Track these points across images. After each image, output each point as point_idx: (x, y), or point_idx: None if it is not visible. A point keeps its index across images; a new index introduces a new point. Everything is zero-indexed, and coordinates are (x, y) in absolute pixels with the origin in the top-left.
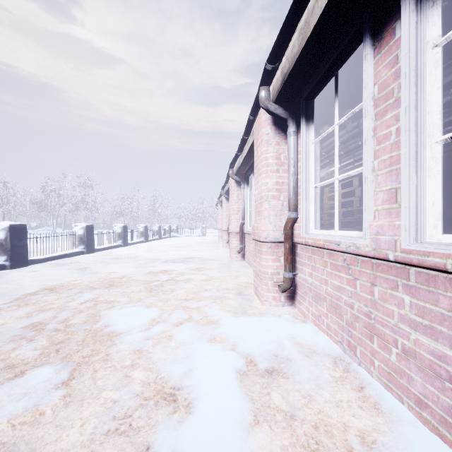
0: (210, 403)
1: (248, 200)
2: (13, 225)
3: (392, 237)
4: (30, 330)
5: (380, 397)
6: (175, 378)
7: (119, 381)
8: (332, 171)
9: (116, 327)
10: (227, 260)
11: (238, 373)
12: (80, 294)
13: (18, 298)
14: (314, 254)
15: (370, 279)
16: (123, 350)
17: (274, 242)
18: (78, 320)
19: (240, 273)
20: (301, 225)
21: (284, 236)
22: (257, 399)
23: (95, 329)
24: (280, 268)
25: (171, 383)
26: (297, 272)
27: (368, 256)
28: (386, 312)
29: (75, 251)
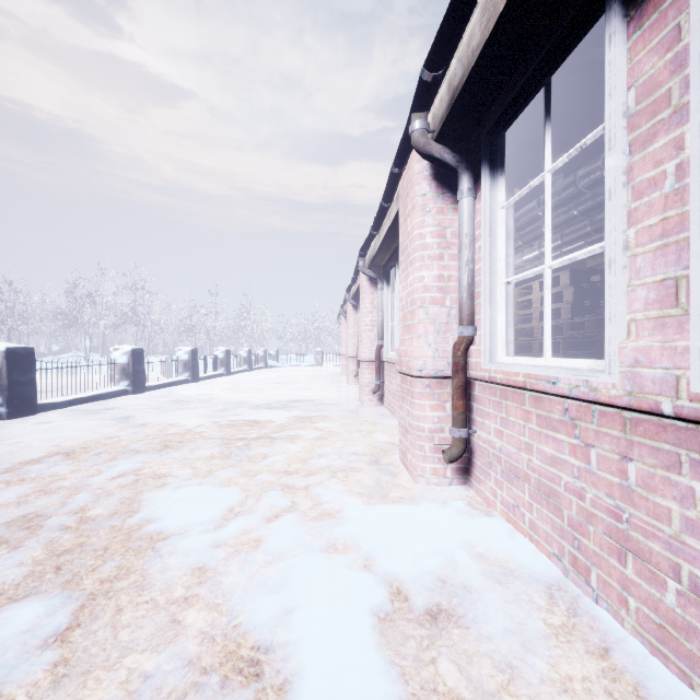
0: (324, 685)
1: (390, 308)
2: (13, 349)
3: (669, 371)
4: (18, 529)
5: (644, 673)
6: (261, 627)
7: (160, 631)
8: (526, 261)
9: (164, 523)
10: (354, 405)
11: (376, 618)
12: (112, 463)
13: (9, 469)
14: (506, 399)
15: (619, 447)
16: (173, 569)
17: (435, 377)
18: (102, 511)
19: (376, 427)
20: (481, 349)
21: (452, 368)
22: (412, 673)
23: (129, 527)
24: (445, 421)
25: (254, 638)
26: (475, 429)
27: (615, 406)
28: (654, 511)
29: (114, 389)
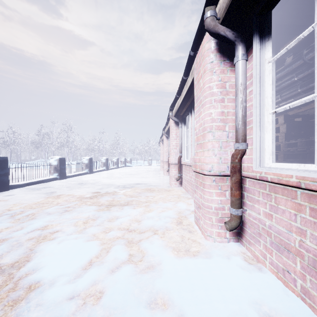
0: None
1: (185, 137)
2: None
3: None
4: None
5: None
6: None
7: None
8: None
9: (42, 274)
10: (167, 186)
11: None
12: (31, 222)
13: None
14: (275, 192)
15: None
16: None
17: (219, 175)
18: (9, 260)
19: (179, 199)
20: (253, 157)
21: (231, 170)
22: None
23: (20, 276)
24: (225, 203)
25: None
26: (246, 209)
27: None
28: None
29: (50, 177)
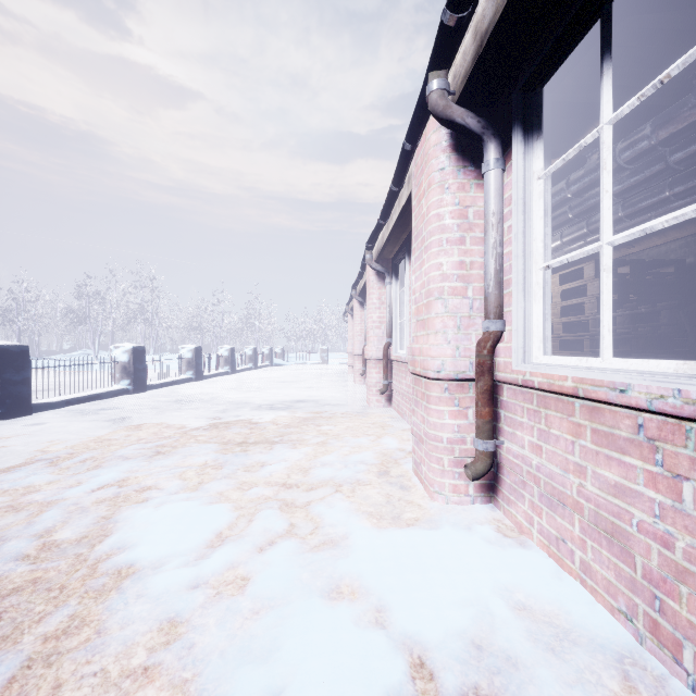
0: None
1: (398, 303)
2: (5, 347)
3: None
4: None
5: None
6: None
7: None
8: None
9: (137, 553)
10: (361, 406)
11: None
12: (95, 472)
13: None
14: (546, 407)
15: None
16: (137, 621)
17: (455, 380)
18: (70, 534)
19: (385, 431)
20: (513, 346)
21: (476, 369)
22: None
23: (97, 557)
24: (467, 431)
25: None
26: (502, 440)
27: None
28: None
29: (114, 388)
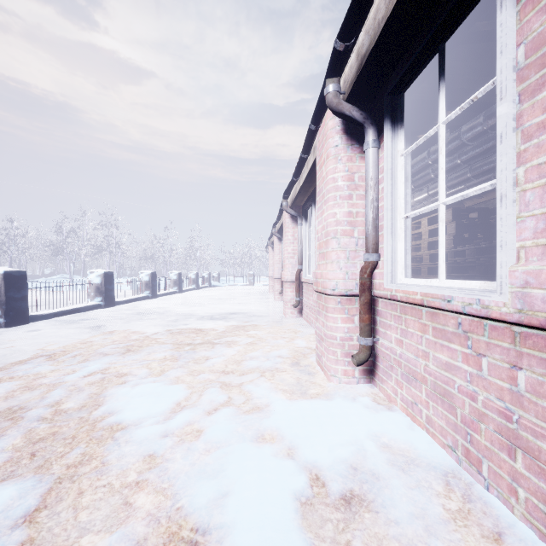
0: None
1: (307, 239)
2: (9, 272)
3: None
4: (3, 419)
5: None
6: (200, 510)
7: (114, 512)
8: (417, 201)
9: (123, 416)
10: (279, 317)
11: (298, 502)
12: (84, 364)
13: (2, 368)
14: (405, 313)
15: (509, 357)
16: (128, 456)
17: (345, 295)
18: (73, 404)
19: (297, 334)
20: (384, 272)
21: (359, 288)
22: None
23: (94, 418)
24: (354, 331)
25: (194, 521)
26: (378, 338)
27: (506, 321)
28: (543, 414)
29: (90, 304)
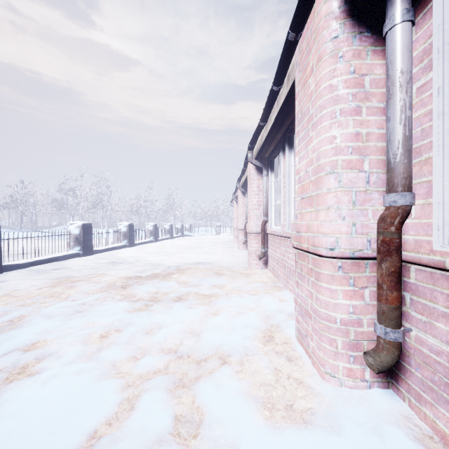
0: None
1: (273, 190)
2: None
3: None
4: None
5: None
6: None
7: None
8: None
9: None
10: (244, 268)
11: None
12: (12, 334)
13: None
14: None
15: None
16: None
17: (350, 258)
18: None
19: (264, 291)
20: (434, 222)
21: (379, 247)
22: None
23: None
24: (363, 312)
25: None
26: (409, 327)
27: None
28: None
29: (69, 253)
